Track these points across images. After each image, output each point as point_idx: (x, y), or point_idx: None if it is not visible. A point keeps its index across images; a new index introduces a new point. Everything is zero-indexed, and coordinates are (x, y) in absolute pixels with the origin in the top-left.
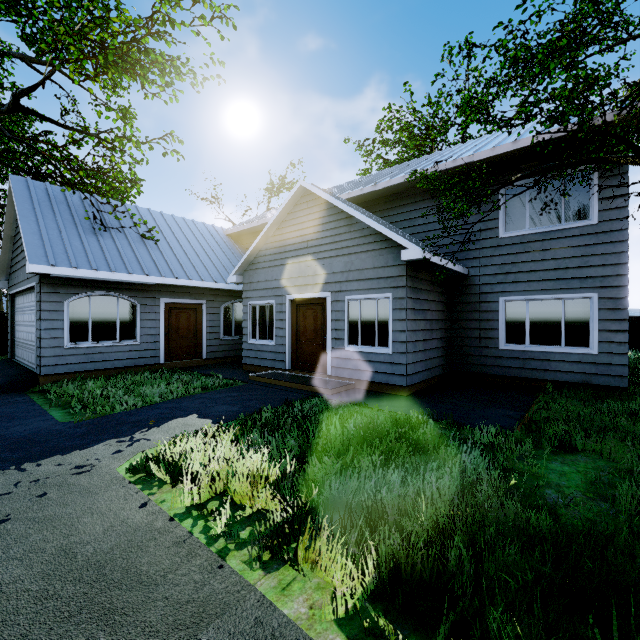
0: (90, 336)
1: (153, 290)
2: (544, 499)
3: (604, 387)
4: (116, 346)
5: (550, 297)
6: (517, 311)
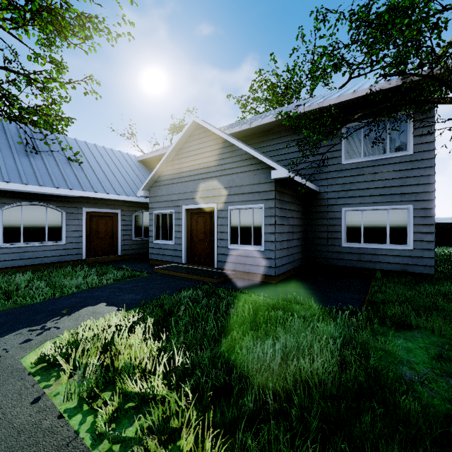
0: (22, 238)
1: (77, 201)
2: (406, 382)
3: (417, 274)
4: (45, 246)
5: (379, 208)
6: (355, 218)
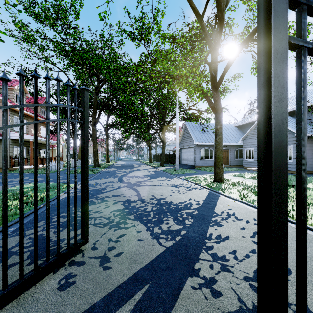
0: (204, 158)
1: None
2: None
3: None
4: (209, 160)
5: None
6: None
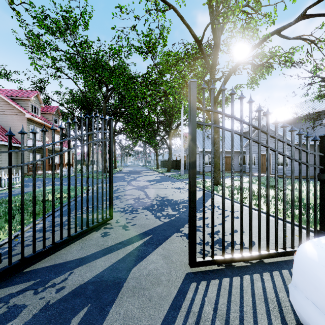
0: (208, 164)
1: (221, 153)
2: None
3: None
4: None
5: None
6: None
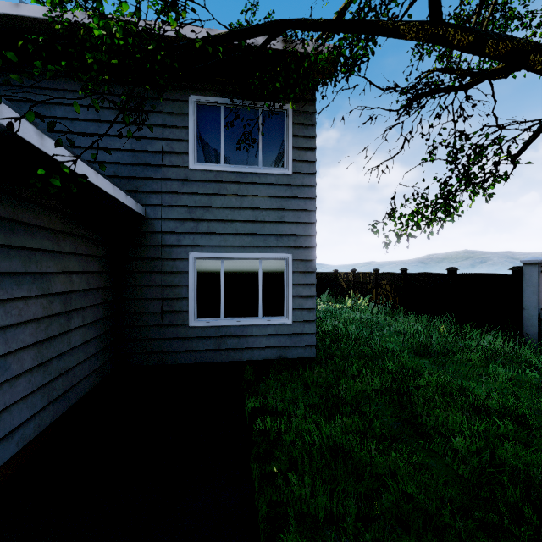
0: None
1: None
2: None
3: (297, 360)
4: None
5: (248, 256)
6: (211, 273)
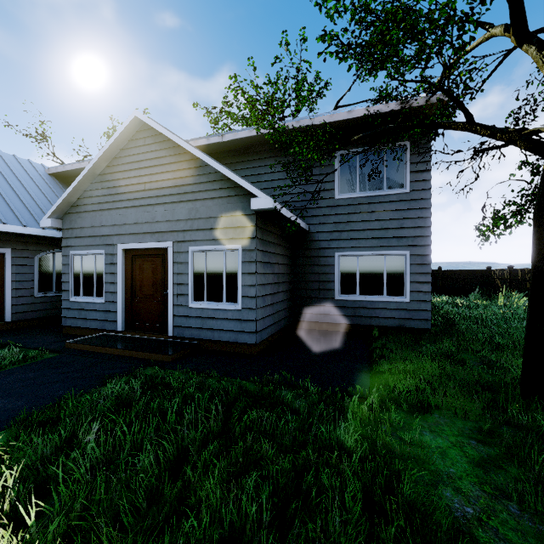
0: None
1: None
2: (469, 536)
3: (414, 329)
4: None
5: (375, 253)
6: (349, 265)
